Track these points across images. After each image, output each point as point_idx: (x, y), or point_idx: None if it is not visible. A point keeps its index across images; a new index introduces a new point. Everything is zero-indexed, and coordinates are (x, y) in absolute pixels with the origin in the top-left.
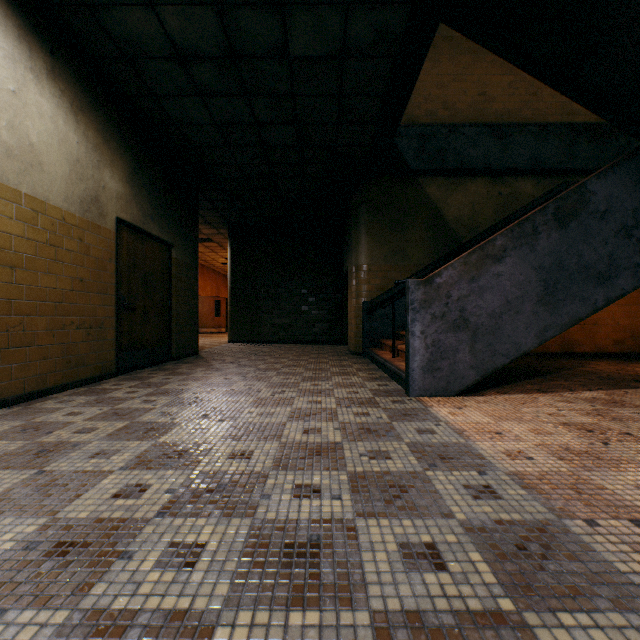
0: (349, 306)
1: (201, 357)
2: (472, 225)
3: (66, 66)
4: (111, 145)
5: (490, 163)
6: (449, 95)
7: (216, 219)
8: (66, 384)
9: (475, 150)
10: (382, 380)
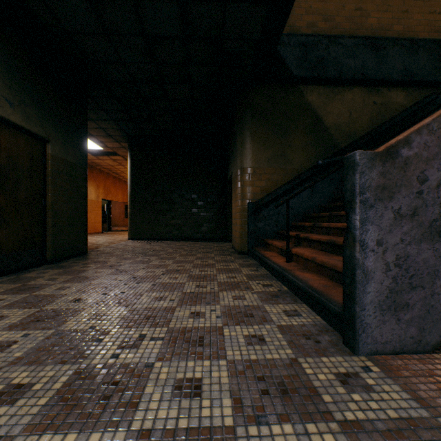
0: (234, 208)
1: (85, 258)
2: (349, 131)
3: None
4: None
5: (366, 73)
6: (328, 8)
7: (116, 132)
8: None
9: (353, 60)
10: (286, 300)
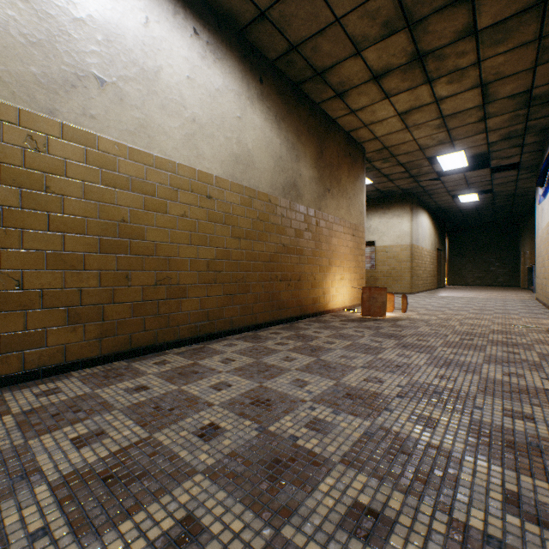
0: (520, 268)
1: (449, 287)
2: None
3: (433, 220)
4: (436, 231)
5: None
6: None
7: None
8: (433, 288)
9: None
10: (527, 292)
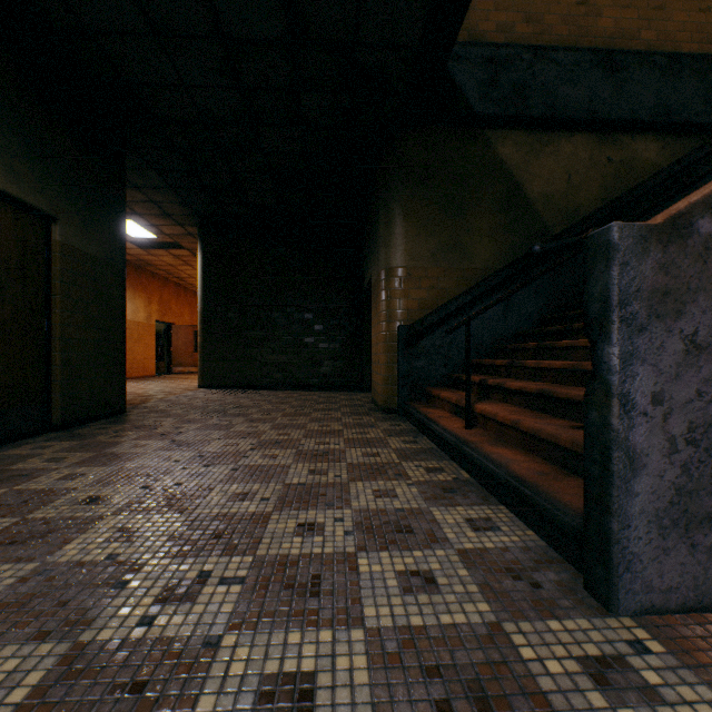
0: (374, 335)
1: (121, 420)
2: (568, 207)
3: None
4: None
5: (596, 110)
6: (533, 1)
7: (177, 208)
8: None
9: (574, 88)
10: (468, 497)
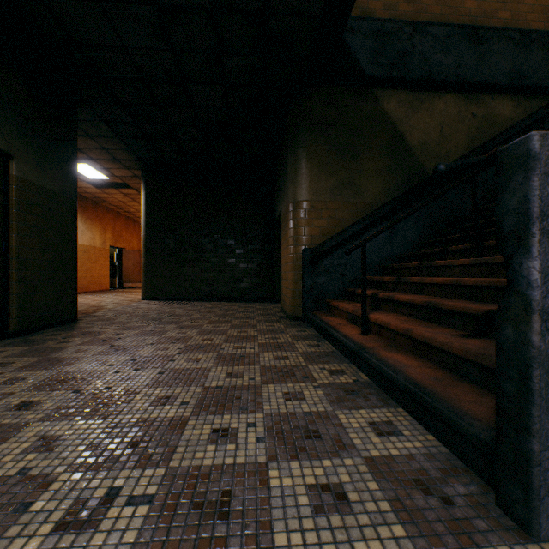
0: (283, 256)
1: (72, 328)
2: (440, 153)
3: None
4: None
5: (463, 74)
6: None
7: (124, 154)
8: None
9: (445, 56)
10: (369, 400)
